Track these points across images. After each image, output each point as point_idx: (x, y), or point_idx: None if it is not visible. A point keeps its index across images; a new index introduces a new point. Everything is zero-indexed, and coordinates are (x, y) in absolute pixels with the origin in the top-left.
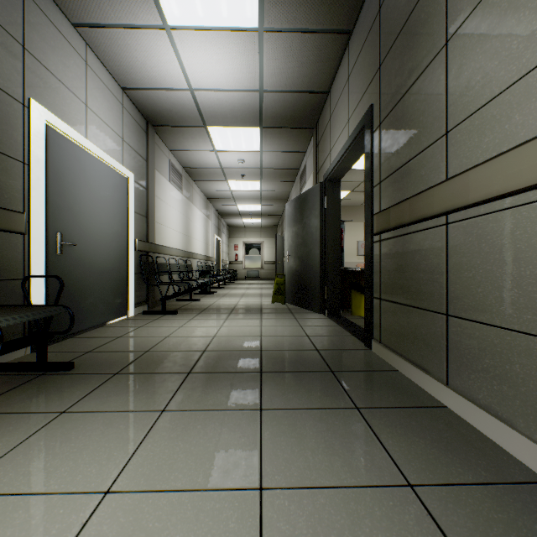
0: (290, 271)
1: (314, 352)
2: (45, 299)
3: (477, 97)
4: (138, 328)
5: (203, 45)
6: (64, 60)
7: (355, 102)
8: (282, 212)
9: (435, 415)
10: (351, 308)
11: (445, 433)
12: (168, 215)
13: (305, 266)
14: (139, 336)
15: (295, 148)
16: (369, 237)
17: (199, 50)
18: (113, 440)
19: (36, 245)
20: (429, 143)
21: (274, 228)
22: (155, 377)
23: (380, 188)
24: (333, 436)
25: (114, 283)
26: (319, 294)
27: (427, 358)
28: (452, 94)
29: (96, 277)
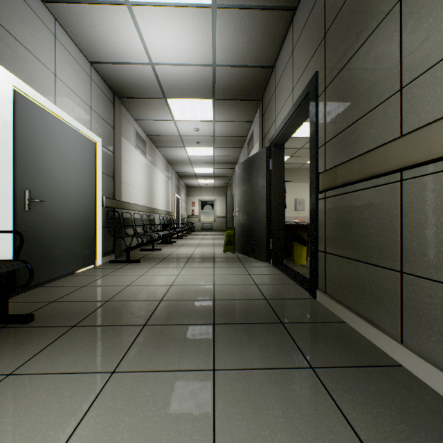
0: (239, 224)
1: (263, 302)
2: (13, 252)
3: (440, 47)
4: (103, 277)
5: (161, 21)
6: (32, 32)
7: (299, 72)
8: (231, 174)
9: (393, 377)
10: (293, 257)
11: (409, 401)
12: (133, 176)
13: (253, 220)
14: (103, 284)
15: (243, 118)
16: (314, 194)
17: (158, 26)
18: (54, 412)
19: (3, 202)
20: (379, 101)
21: (225, 188)
22: (111, 331)
23: (325, 149)
24: (291, 406)
25: (82, 236)
26: (265, 245)
27: (377, 313)
28: (408, 48)
29: (64, 231)
